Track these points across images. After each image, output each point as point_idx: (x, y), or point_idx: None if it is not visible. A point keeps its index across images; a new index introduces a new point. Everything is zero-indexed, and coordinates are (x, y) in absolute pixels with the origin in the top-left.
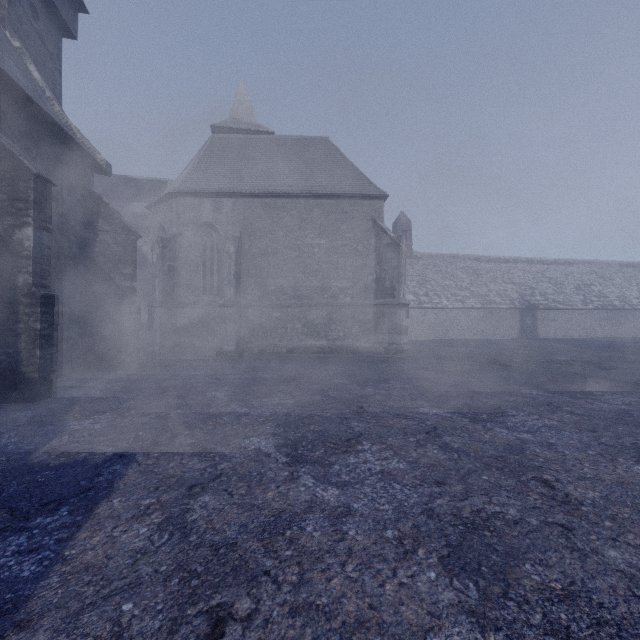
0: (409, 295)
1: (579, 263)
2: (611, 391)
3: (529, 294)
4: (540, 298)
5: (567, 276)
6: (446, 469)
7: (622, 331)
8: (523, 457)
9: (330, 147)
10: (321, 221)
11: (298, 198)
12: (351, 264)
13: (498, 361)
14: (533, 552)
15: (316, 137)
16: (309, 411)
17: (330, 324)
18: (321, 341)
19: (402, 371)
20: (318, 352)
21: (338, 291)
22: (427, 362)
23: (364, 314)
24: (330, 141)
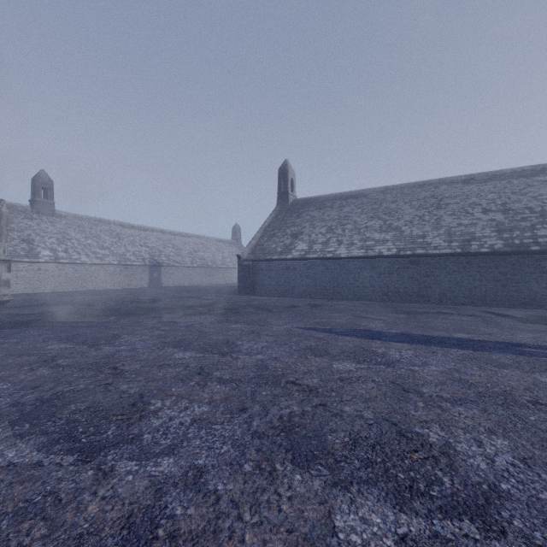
0: (45, 251)
1: (194, 236)
2: (125, 313)
3: (158, 255)
4: (165, 258)
5: (185, 244)
6: None
7: (212, 280)
8: None
9: None
10: None
11: None
12: None
13: (92, 303)
14: None
15: None
16: None
17: None
18: None
19: None
20: None
21: None
22: (23, 309)
23: None
24: None
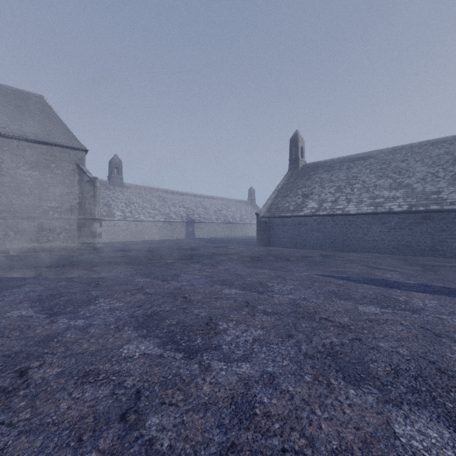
0: (118, 212)
1: (218, 198)
2: (176, 258)
3: (192, 214)
4: (197, 216)
5: (212, 205)
6: (62, 286)
7: (232, 234)
8: (101, 279)
9: (44, 105)
10: (33, 159)
11: (11, 138)
12: (59, 191)
13: (152, 250)
14: (68, 296)
15: (32, 93)
16: (1, 280)
17: (41, 232)
18: (33, 244)
19: (87, 258)
20: (30, 252)
21: (48, 209)
22: (110, 253)
23: (70, 225)
24: (45, 100)
